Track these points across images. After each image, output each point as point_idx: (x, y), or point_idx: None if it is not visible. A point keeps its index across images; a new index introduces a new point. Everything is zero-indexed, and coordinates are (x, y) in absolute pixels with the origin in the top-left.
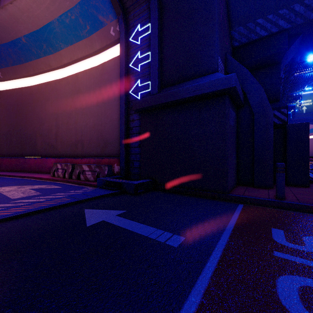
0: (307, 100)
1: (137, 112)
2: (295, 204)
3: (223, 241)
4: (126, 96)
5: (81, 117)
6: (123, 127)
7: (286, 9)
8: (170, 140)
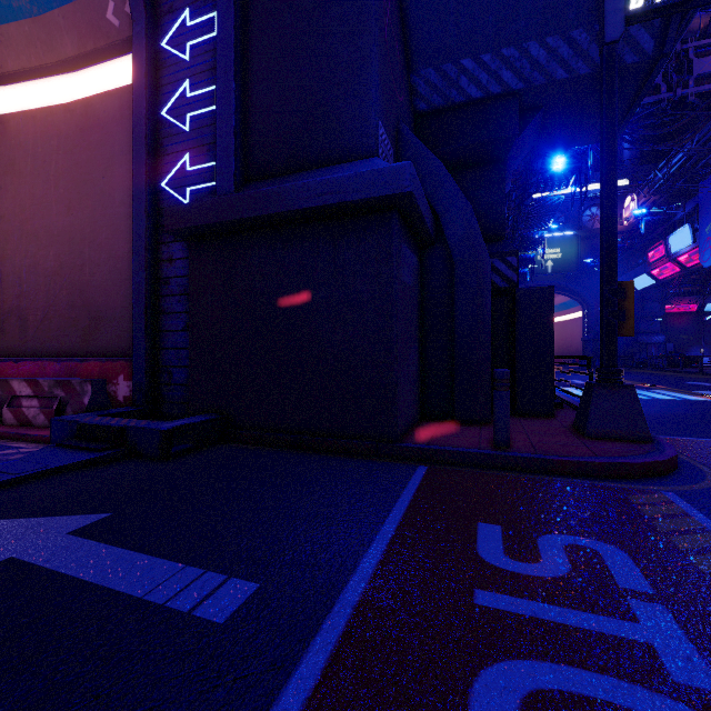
0: (554, 250)
1: (179, 237)
2: (527, 457)
3: (361, 579)
4: (151, 194)
5: (19, 242)
6: (143, 276)
7: (516, 48)
8: (266, 314)
